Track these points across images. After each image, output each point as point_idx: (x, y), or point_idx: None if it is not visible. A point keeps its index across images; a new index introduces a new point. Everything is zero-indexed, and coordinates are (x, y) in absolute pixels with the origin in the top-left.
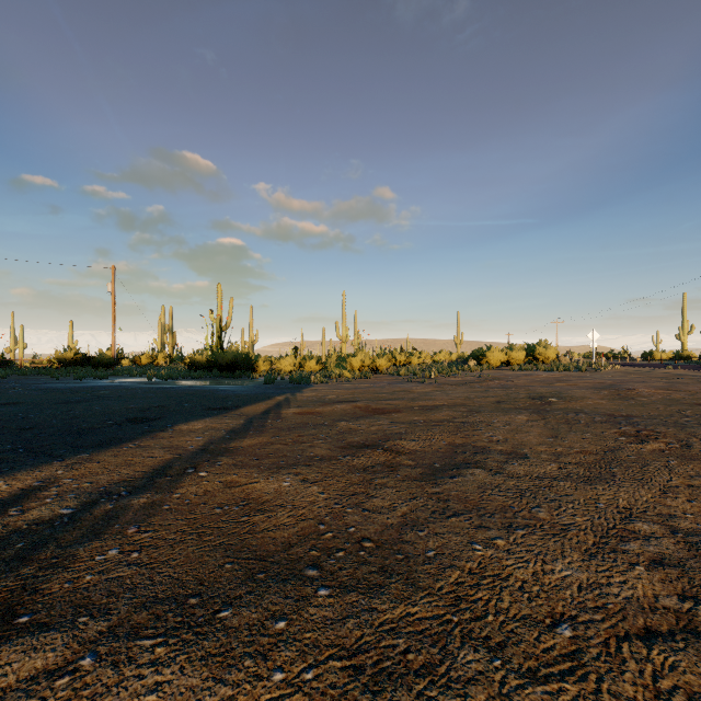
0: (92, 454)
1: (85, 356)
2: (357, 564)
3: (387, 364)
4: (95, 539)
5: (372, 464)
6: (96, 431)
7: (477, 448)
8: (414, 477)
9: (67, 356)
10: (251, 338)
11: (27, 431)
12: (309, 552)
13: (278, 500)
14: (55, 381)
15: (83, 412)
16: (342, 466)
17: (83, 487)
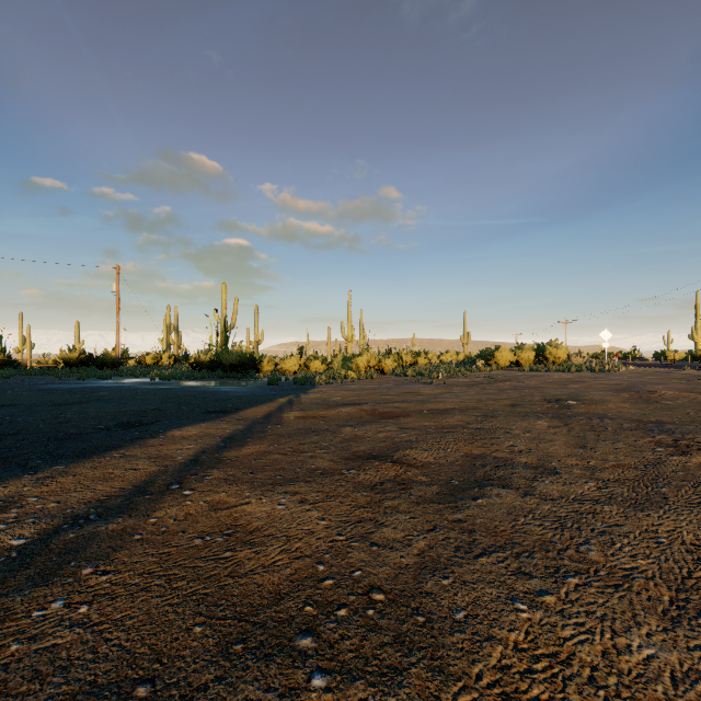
0: (70, 465)
1: (90, 356)
2: (365, 631)
3: (393, 364)
4: (41, 583)
5: (381, 481)
6: (83, 436)
7: (497, 460)
8: (430, 497)
9: (72, 356)
10: (256, 338)
11: (10, 436)
12: (303, 608)
13: (270, 527)
14: (57, 382)
15: (75, 415)
16: (346, 482)
17: (48, 509)
